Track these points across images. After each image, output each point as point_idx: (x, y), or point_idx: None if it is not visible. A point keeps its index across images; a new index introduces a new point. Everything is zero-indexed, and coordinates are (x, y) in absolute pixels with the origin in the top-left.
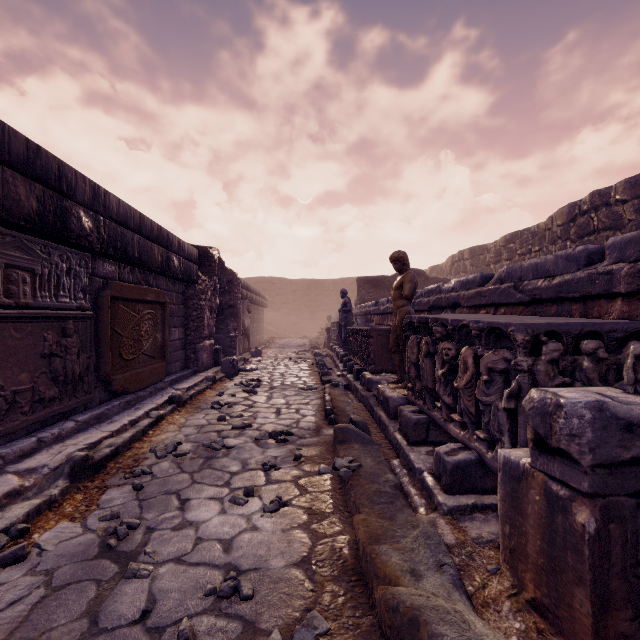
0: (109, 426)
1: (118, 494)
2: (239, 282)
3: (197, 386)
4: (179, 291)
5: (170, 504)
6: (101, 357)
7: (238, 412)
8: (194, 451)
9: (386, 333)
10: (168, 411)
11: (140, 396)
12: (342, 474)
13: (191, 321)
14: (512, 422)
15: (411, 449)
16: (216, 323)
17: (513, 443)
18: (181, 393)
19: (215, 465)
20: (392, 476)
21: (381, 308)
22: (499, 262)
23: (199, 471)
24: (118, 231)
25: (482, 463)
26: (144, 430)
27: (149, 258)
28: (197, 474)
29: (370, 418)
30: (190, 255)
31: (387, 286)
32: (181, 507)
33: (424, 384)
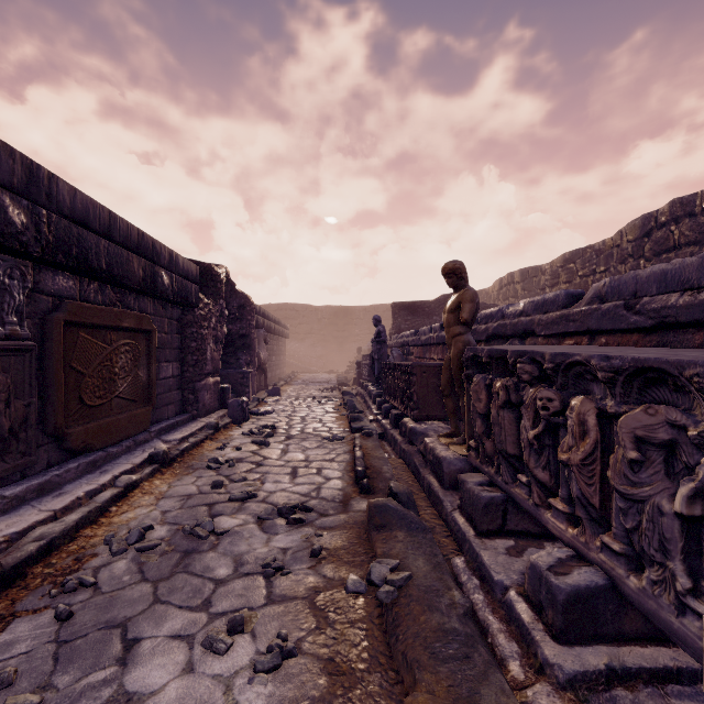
0: (54, 501)
1: (28, 630)
2: (253, 307)
3: (193, 436)
4: (173, 317)
5: (106, 651)
6: (49, 404)
7: (241, 473)
8: (169, 540)
9: (433, 369)
10: (145, 475)
11: (111, 453)
12: (383, 597)
13: (189, 354)
14: (689, 537)
15: (482, 544)
16: (225, 356)
17: (692, 575)
18: (171, 446)
19: (194, 566)
20: (459, 594)
21: (422, 338)
22: (556, 285)
23: (169, 578)
24: (73, 232)
25: (615, 591)
26: (103, 507)
27: (124, 272)
28: (164, 584)
29: (415, 483)
30: (187, 272)
31: (427, 313)
32: (123, 657)
33: (500, 447)
